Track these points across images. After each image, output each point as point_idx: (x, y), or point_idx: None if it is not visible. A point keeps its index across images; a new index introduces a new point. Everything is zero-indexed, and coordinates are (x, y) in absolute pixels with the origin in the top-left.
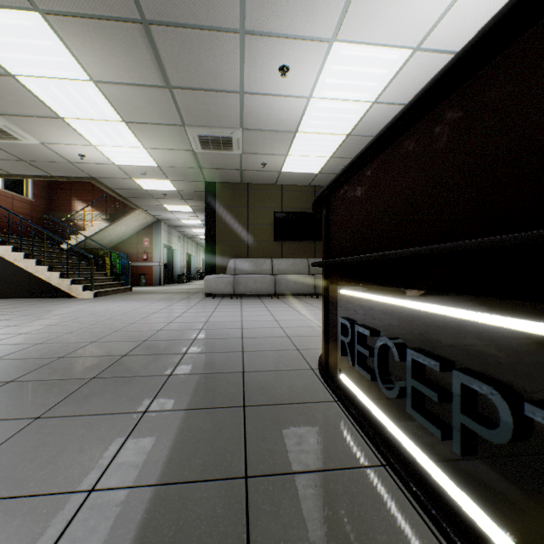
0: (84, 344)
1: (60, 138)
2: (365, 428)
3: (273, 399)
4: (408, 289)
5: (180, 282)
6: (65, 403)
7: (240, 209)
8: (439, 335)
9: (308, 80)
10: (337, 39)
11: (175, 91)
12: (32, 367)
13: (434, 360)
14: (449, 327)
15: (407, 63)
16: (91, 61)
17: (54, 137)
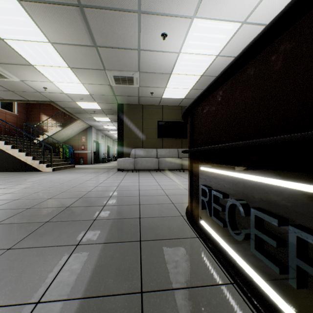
0: (44, 200)
1: (32, 78)
2: (218, 257)
3: (158, 236)
4: (250, 167)
5: (103, 162)
6: (28, 238)
7: (138, 119)
8: (275, 199)
9: (178, 42)
10: (196, 16)
11: (99, 49)
12: (10, 215)
13: (273, 218)
14: (283, 194)
15: (238, 31)
16: (49, 30)
17: (28, 77)
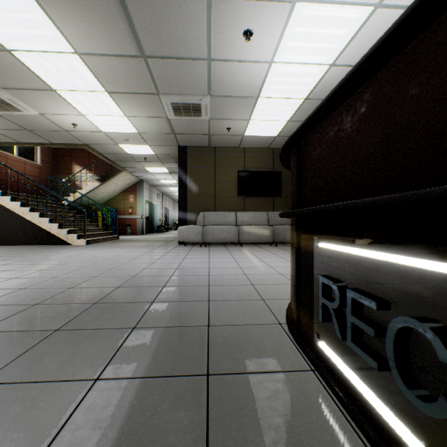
0: (62, 290)
1: (55, 109)
2: (362, 425)
3: (240, 365)
4: None
5: (159, 232)
6: (17, 363)
7: (208, 169)
8: None
9: (270, 44)
10: None
11: (149, 60)
12: (4, 315)
13: None
14: None
15: (367, 21)
16: (73, 33)
17: (50, 108)
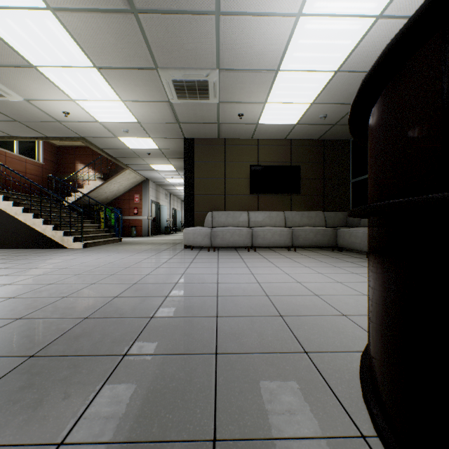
0: (2, 323)
1: (41, 93)
2: None
3: None
4: None
5: (166, 233)
6: None
7: (217, 164)
8: None
9: None
10: None
11: (141, 17)
12: None
13: None
14: None
15: None
16: None
17: (35, 91)
